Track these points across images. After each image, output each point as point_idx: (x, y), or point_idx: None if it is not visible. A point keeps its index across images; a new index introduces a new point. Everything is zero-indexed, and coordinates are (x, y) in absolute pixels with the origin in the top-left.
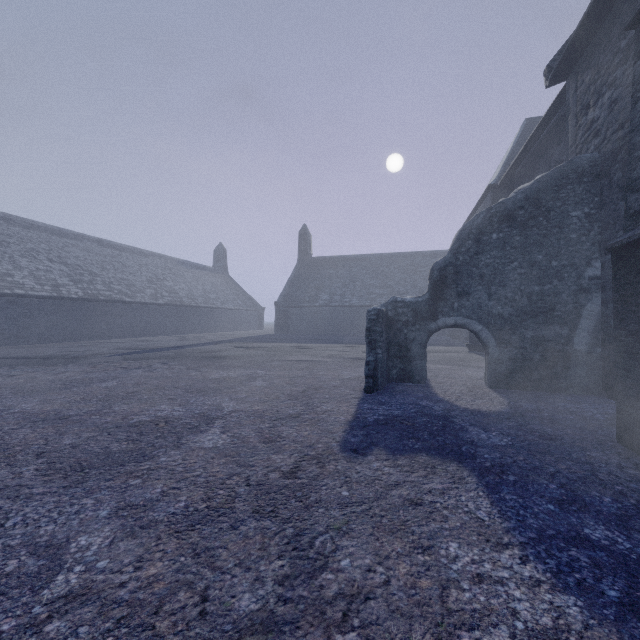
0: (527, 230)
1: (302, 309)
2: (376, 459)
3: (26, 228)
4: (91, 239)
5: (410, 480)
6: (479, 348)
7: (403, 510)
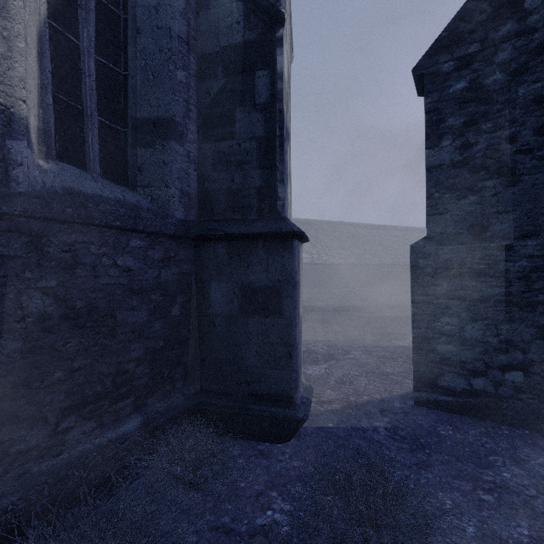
0: None
1: None
2: None
3: (363, 228)
4: (390, 227)
5: None
6: None
7: None
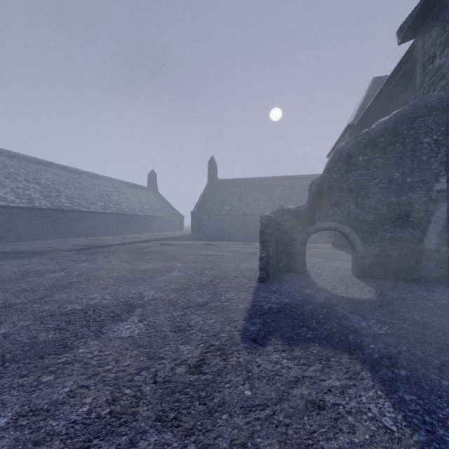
0: (387, 153)
1: (210, 216)
2: (274, 350)
3: (10, 157)
4: (58, 166)
5: (308, 375)
6: (341, 245)
7: (307, 416)
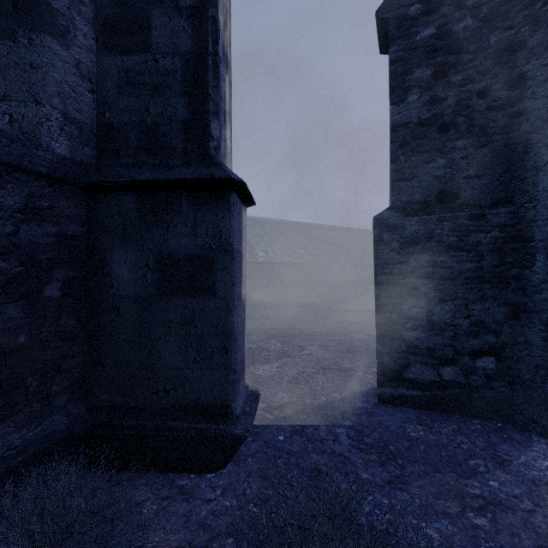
0: None
1: None
2: None
3: (318, 229)
4: (343, 229)
5: None
6: None
7: None
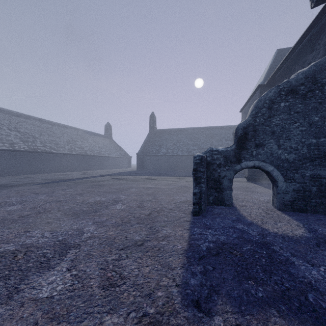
0: (306, 100)
1: (151, 157)
2: (225, 325)
3: None
4: (35, 118)
5: None
6: (253, 179)
7: None
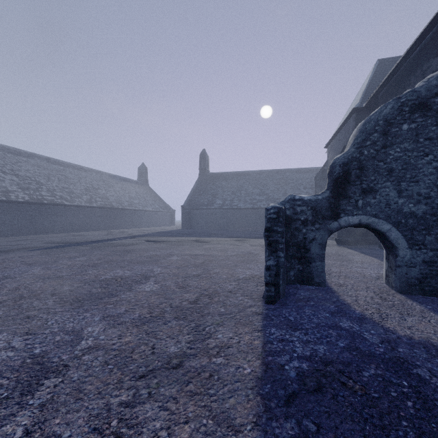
0: None
1: (202, 211)
2: None
3: None
4: (41, 157)
5: None
6: (346, 242)
7: None
